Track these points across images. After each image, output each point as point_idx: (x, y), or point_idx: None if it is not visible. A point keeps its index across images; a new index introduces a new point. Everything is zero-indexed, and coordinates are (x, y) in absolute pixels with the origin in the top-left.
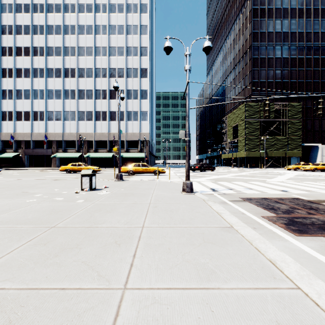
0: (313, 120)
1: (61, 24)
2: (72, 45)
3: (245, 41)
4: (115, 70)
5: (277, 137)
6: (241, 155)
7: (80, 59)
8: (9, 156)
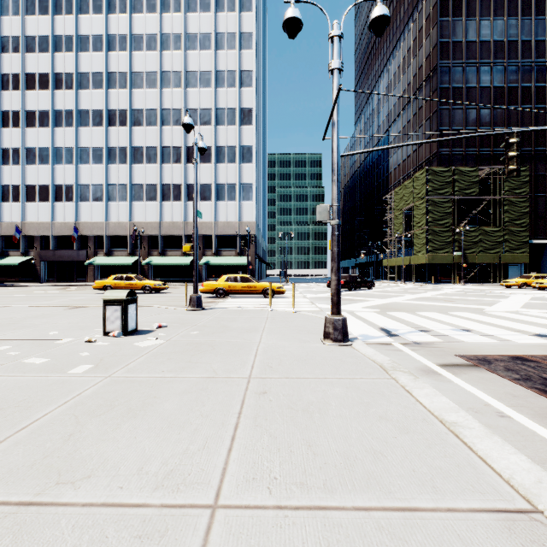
0: None
1: (103, 33)
2: (122, 69)
3: (424, 59)
4: (195, 112)
5: (483, 228)
6: (419, 260)
7: (135, 93)
8: (14, 263)
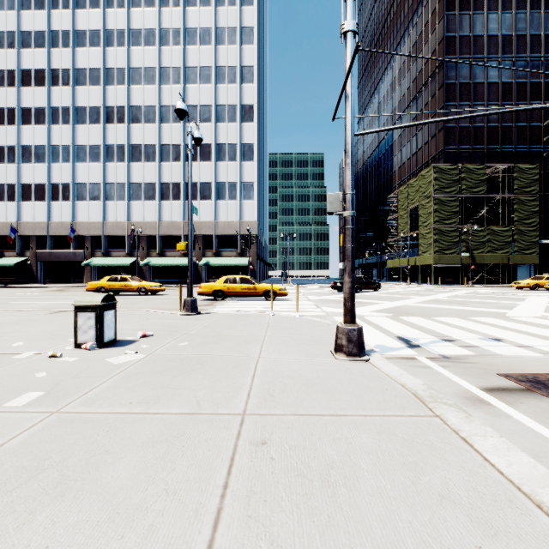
0: None
1: (100, 28)
2: (120, 65)
3: (430, 54)
4: (195, 109)
5: (492, 228)
6: (425, 261)
7: (134, 89)
8: (9, 264)
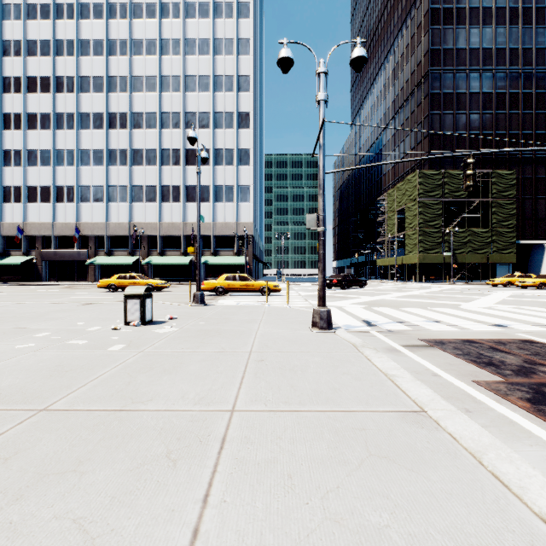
0: (534, 200)
1: (103, 38)
2: (122, 73)
3: (416, 65)
4: (194, 115)
5: (472, 229)
6: (411, 260)
7: (135, 97)
8: (16, 263)
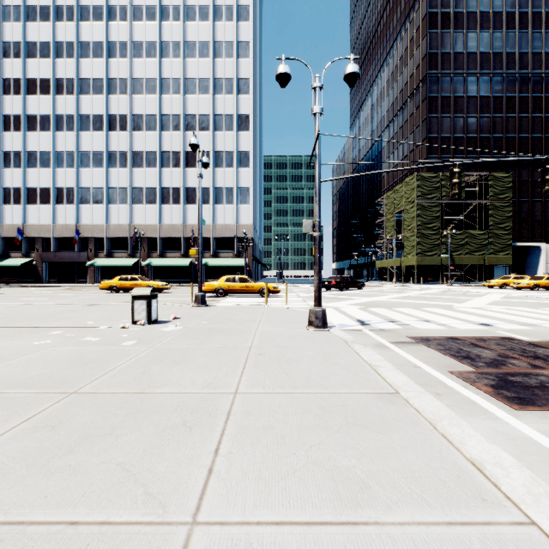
0: (531, 203)
1: (104, 40)
2: (122, 76)
3: (415, 68)
4: (194, 118)
5: (469, 231)
6: (409, 262)
7: (135, 99)
8: (16, 264)
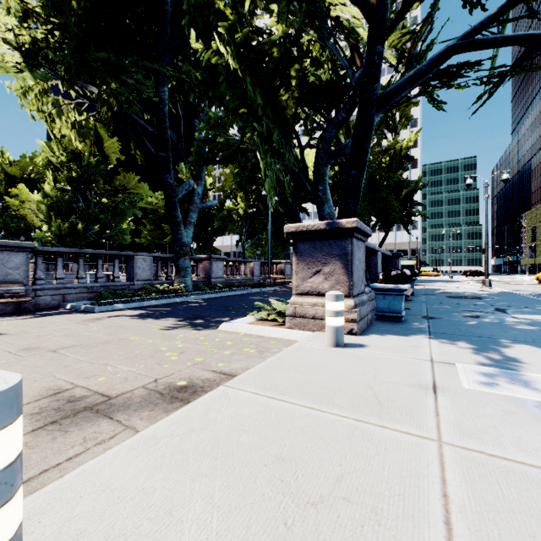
0: None
1: None
2: None
3: None
4: None
5: None
6: (538, 261)
7: None
8: None
